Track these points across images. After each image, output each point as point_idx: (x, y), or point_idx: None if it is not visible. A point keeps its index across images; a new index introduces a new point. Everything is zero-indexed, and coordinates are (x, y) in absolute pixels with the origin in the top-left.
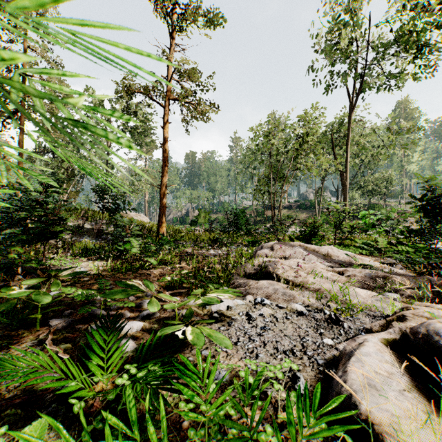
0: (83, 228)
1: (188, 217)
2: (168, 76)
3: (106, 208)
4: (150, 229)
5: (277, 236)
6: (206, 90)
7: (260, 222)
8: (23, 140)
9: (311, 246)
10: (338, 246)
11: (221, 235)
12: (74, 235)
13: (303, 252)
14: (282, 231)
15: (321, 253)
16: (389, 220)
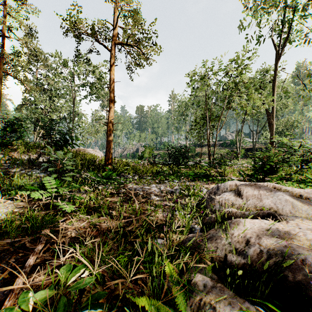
0: (35, 161)
1: (138, 153)
2: (114, 22)
3: (54, 143)
4: (99, 162)
5: (217, 170)
6: (149, 37)
7: (192, 156)
8: (1, 89)
9: (293, 189)
10: (291, 182)
11: (163, 168)
12: (23, 169)
13: (290, 200)
14: (223, 165)
15: None
16: None
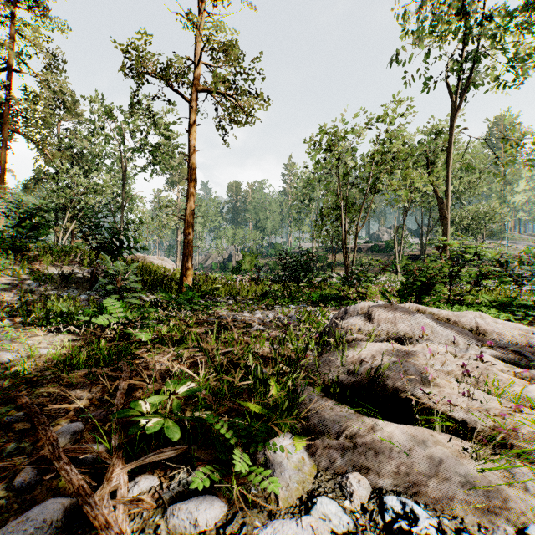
0: (70, 277)
1: (231, 263)
2: (196, 57)
3: (102, 248)
4: (171, 278)
5: (356, 289)
6: (250, 80)
7: (322, 268)
8: (5, 158)
9: (440, 311)
10: (459, 307)
11: (272, 288)
12: (54, 288)
13: (431, 325)
14: (364, 282)
15: (462, 326)
16: (522, 265)
